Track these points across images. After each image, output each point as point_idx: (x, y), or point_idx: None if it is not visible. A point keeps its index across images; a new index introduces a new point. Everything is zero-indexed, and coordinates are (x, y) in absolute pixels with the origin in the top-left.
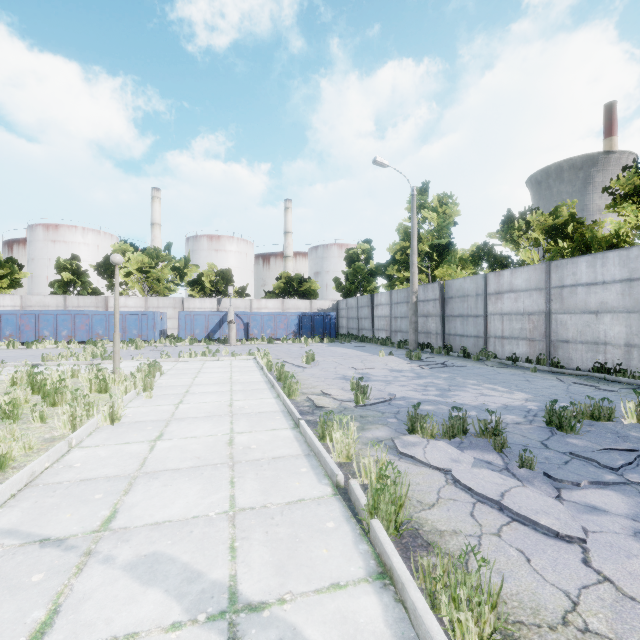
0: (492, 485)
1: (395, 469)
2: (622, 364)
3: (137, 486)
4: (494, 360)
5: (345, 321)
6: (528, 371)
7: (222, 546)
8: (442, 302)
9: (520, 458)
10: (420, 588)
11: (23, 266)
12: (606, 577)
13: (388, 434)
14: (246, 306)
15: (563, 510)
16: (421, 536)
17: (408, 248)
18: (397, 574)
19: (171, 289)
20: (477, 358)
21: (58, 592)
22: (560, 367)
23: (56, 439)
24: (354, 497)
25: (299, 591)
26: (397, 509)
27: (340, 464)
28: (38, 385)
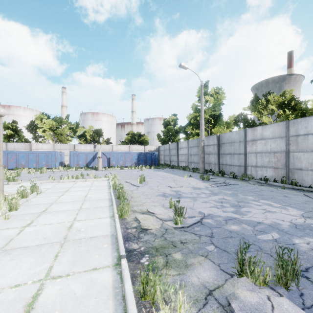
0: None
1: None
2: None
3: None
4: (253, 180)
5: (163, 157)
6: (279, 188)
7: None
8: (218, 146)
9: None
10: None
11: None
12: None
13: (214, 276)
14: (109, 149)
15: None
16: None
17: (198, 116)
18: None
19: (69, 139)
20: (242, 179)
21: None
22: (299, 185)
23: None
24: None
25: None
26: None
27: None
28: None
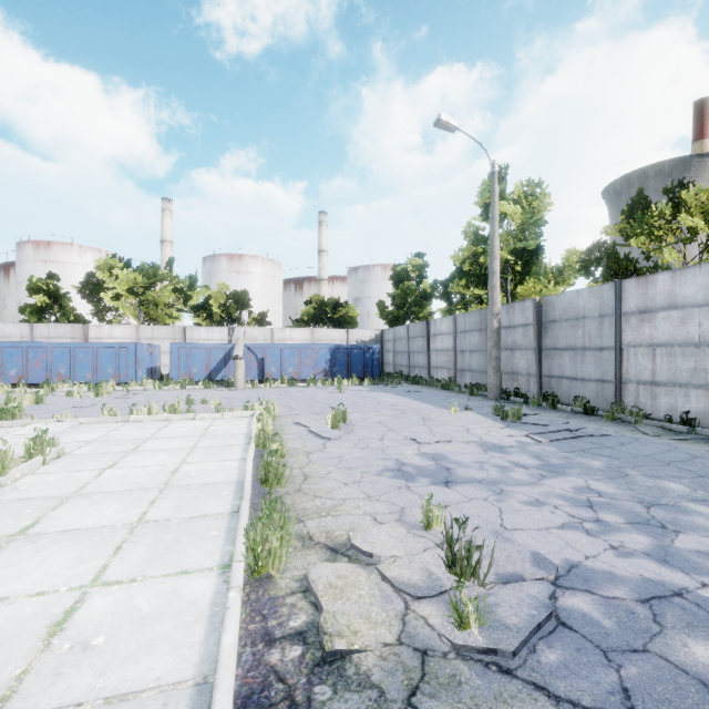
0: None
1: None
2: None
3: None
4: (647, 422)
5: (391, 356)
6: None
7: None
8: (538, 328)
9: None
10: None
11: None
12: None
13: None
14: (265, 337)
15: None
16: None
17: (481, 254)
18: None
19: (173, 316)
20: (612, 417)
21: None
22: None
23: None
24: None
25: None
26: None
27: None
28: None
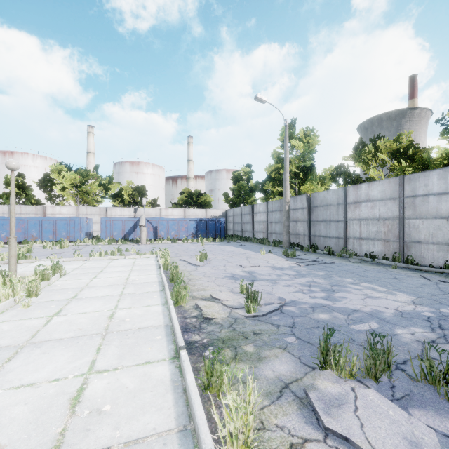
0: None
1: None
2: None
3: None
4: (355, 257)
5: (232, 225)
6: (389, 268)
7: None
8: (309, 210)
9: None
10: None
11: None
12: None
13: (292, 369)
14: (156, 214)
15: None
16: None
17: (281, 169)
18: None
19: (98, 200)
20: (340, 255)
21: None
22: (415, 264)
23: None
24: None
25: None
26: None
27: None
28: None
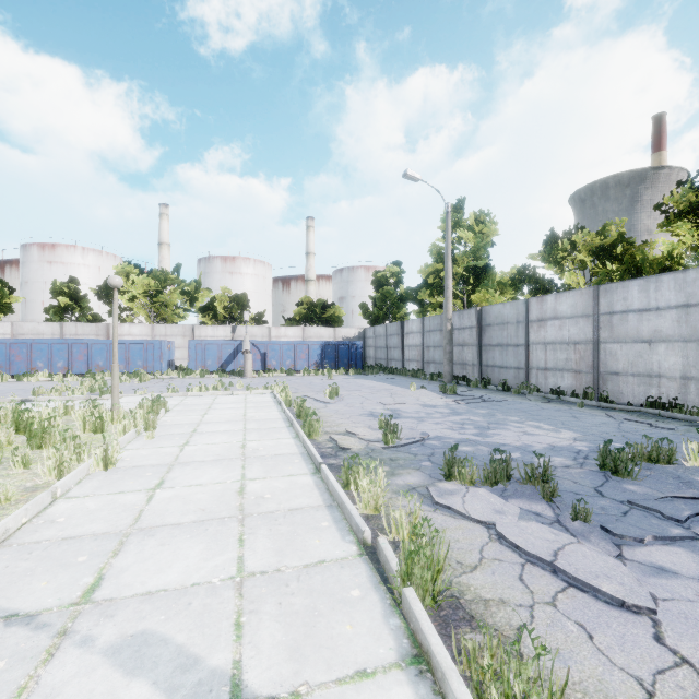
0: (543, 542)
1: (430, 522)
2: (678, 399)
3: (129, 546)
4: (537, 394)
5: (372, 351)
6: (574, 406)
7: (226, 622)
8: (479, 330)
9: (573, 509)
10: (463, 675)
11: (15, 290)
12: (684, 658)
13: (422, 480)
14: (263, 334)
15: (627, 572)
16: (463, 607)
17: (442, 271)
18: (436, 660)
19: (180, 315)
20: (518, 392)
21: (20, 686)
22: (610, 402)
23: (39, 488)
24: (383, 558)
25: (317, 681)
26: (434, 575)
27: (367, 517)
28: (24, 424)
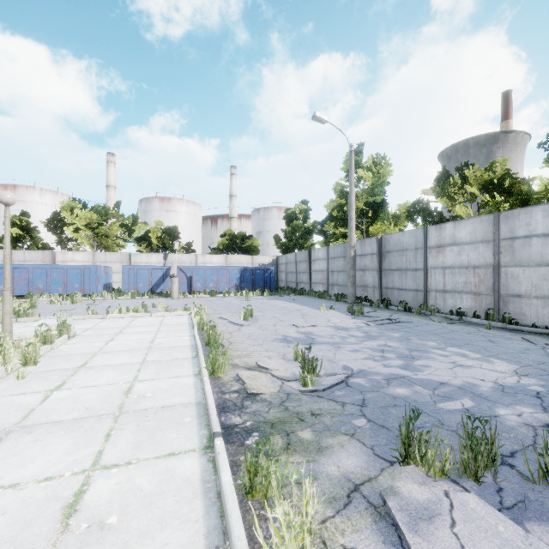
0: None
1: None
2: None
3: None
4: (438, 315)
5: (284, 275)
6: (481, 328)
7: None
8: (379, 256)
9: None
10: None
11: None
12: None
13: (364, 464)
14: (191, 261)
15: None
16: None
17: (345, 205)
18: None
19: (120, 245)
20: (419, 312)
21: None
22: (515, 323)
23: None
24: None
25: None
26: None
27: None
28: None
